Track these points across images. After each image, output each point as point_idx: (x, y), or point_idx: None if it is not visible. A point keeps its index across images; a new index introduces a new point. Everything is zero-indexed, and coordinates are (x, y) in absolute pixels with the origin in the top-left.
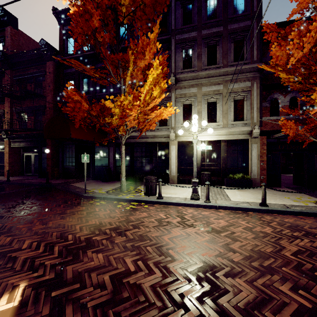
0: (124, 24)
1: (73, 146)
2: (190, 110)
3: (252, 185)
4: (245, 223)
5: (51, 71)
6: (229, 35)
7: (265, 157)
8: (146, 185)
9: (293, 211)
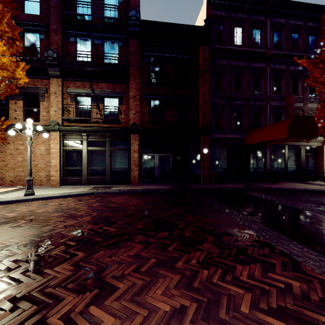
0: (278, 31)
1: (223, 146)
2: None
3: None
4: None
5: (207, 57)
6: None
7: None
8: None
9: None
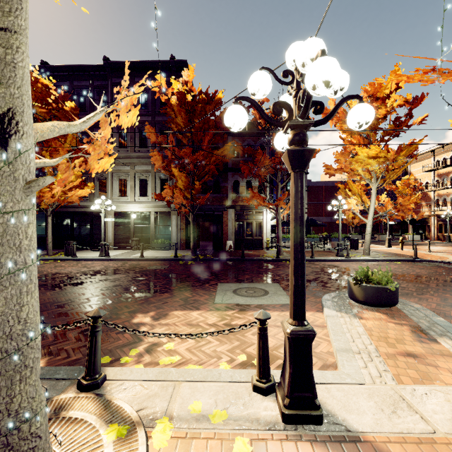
0: None
1: None
2: (125, 184)
3: (173, 248)
4: (112, 264)
5: None
6: (157, 125)
7: (184, 226)
8: (66, 248)
9: (153, 259)
